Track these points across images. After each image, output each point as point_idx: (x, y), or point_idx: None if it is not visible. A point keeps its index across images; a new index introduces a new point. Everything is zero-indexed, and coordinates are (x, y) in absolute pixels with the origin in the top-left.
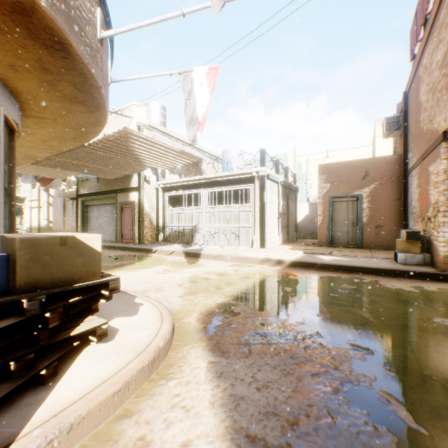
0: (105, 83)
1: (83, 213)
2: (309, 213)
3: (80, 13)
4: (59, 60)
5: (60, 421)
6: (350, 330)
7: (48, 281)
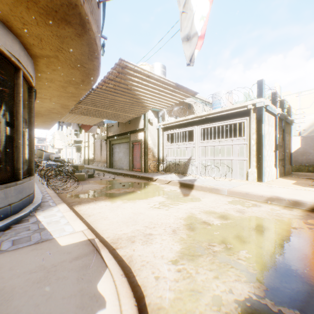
0: None
1: (110, 149)
2: (301, 147)
3: None
4: None
5: None
6: None
7: None
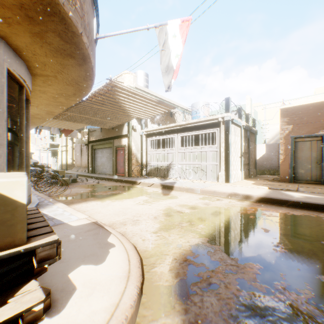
0: (87, 34)
1: (92, 154)
2: (266, 153)
3: None
4: (38, 3)
5: None
6: None
7: None
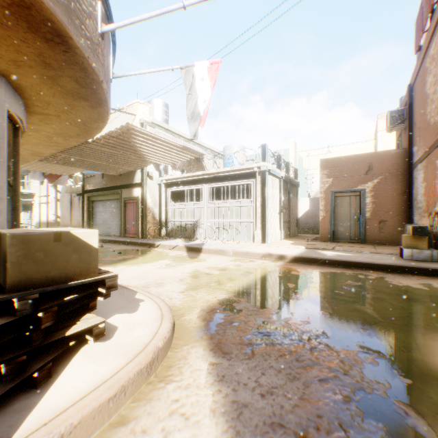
0: (106, 78)
1: (89, 209)
2: (310, 208)
3: (80, 6)
4: (60, 54)
5: (49, 431)
6: (358, 330)
7: (41, 279)
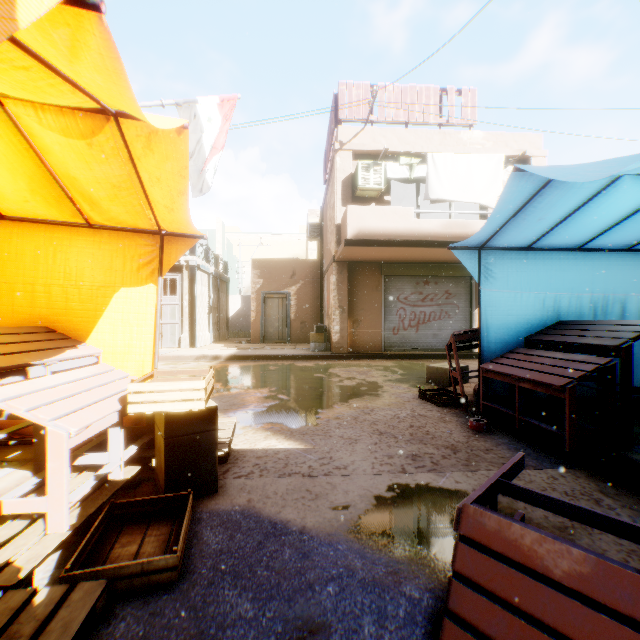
0: None
1: None
2: (242, 308)
3: None
4: None
5: None
6: (270, 383)
7: None
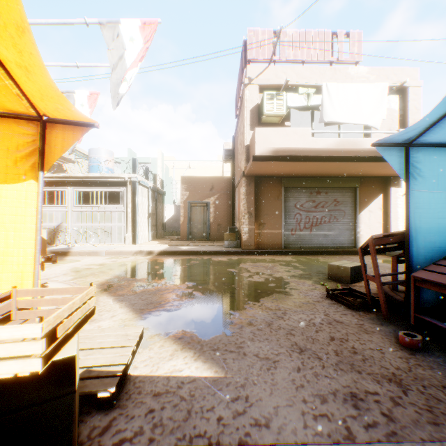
0: None
1: None
2: (175, 214)
3: None
4: None
5: None
6: (189, 278)
7: None
